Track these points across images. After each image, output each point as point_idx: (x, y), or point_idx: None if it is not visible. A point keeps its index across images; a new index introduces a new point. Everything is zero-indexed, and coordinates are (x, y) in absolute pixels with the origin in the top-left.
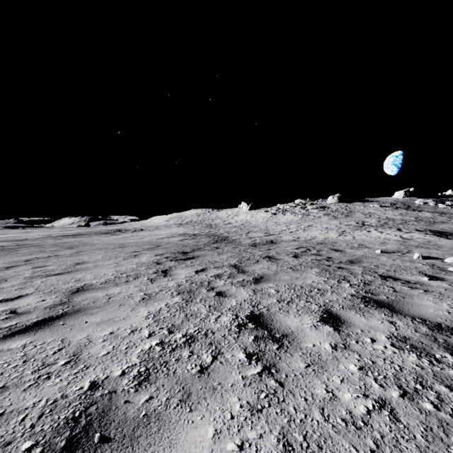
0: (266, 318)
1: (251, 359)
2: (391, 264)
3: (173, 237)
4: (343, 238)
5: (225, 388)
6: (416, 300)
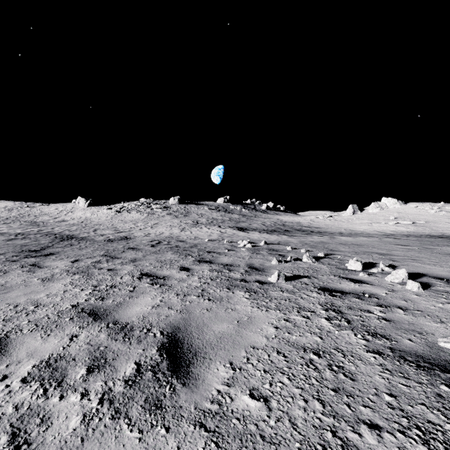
0: (151, 273)
1: (153, 284)
2: (213, 246)
3: None
4: (184, 233)
5: (147, 292)
6: (221, 258)
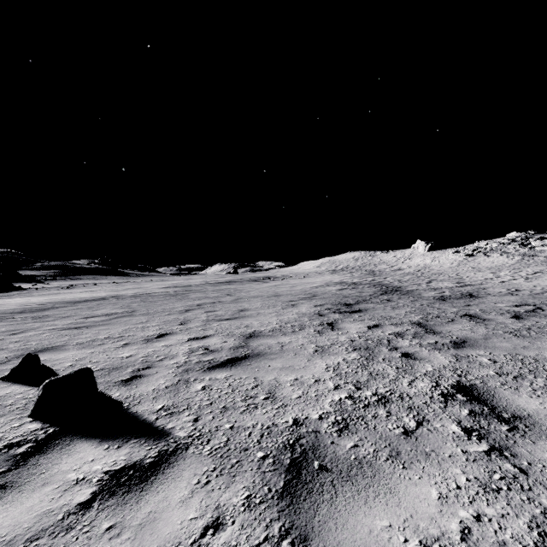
0: (482, 392)
1: (470, 434)
2: None
3: (329, 286)
4: None
5: (441, 456)
6: None
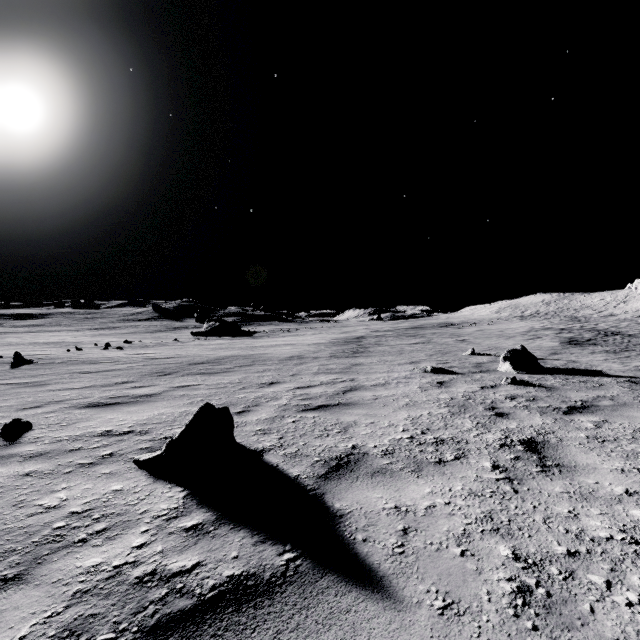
0: None
1: None
2: None
3: (539, 331)
4: None
5: None
6: None
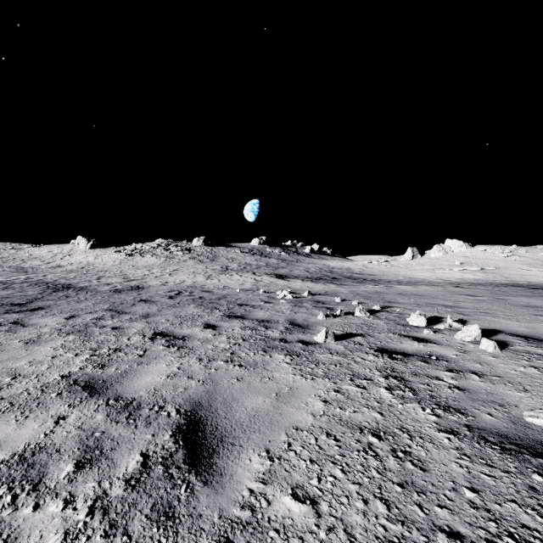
0: (168, 332)
1: (169, 347)
2: (245, 297)
3: None
4: (211, 282)
5: (161, 356)
6: (256, 313)
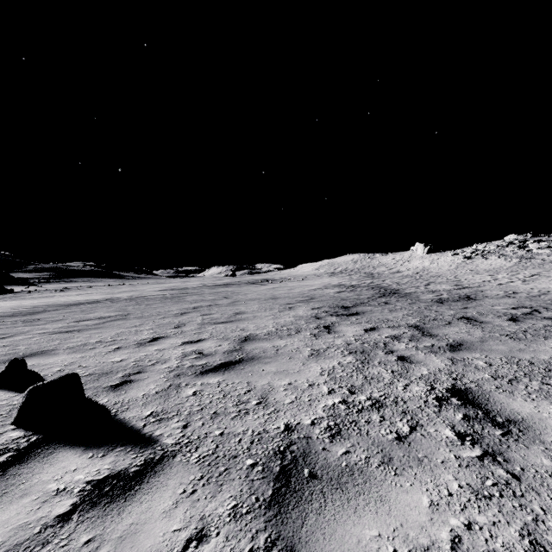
0: (477, 395)
1: (464, 439)
2: None
3: (327, 288)
4: None
5: (434, 462)
6: None
